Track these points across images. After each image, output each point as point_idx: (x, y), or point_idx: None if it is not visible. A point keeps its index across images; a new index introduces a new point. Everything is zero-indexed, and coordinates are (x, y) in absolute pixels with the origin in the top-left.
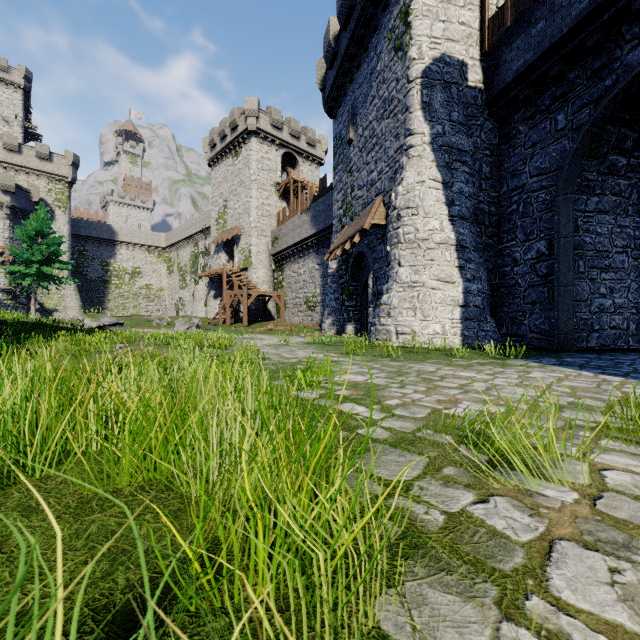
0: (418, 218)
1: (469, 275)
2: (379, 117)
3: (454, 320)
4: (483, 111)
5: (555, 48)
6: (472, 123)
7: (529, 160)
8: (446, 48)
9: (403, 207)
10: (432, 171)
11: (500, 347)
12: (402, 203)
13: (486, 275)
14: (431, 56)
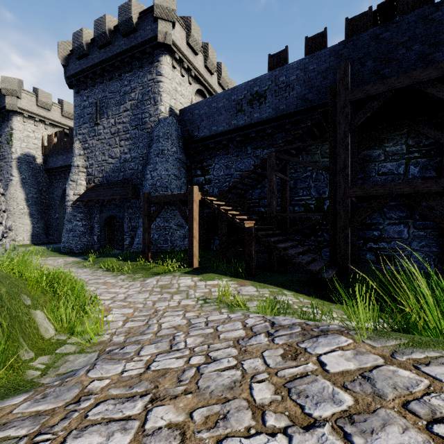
0: (15, 205)
1: (35, 222)
2: (1, 159)
3: (28, 236)
4: (43, 171)
5: (57, 168)
6: (39, 175)
7: (55, 191)
8: (28, 151)
9: (9, 200)
10: (21, 190)
11: (45, 243)
12: (9, 198)
13: (43, 221)
14: (21, 153)
